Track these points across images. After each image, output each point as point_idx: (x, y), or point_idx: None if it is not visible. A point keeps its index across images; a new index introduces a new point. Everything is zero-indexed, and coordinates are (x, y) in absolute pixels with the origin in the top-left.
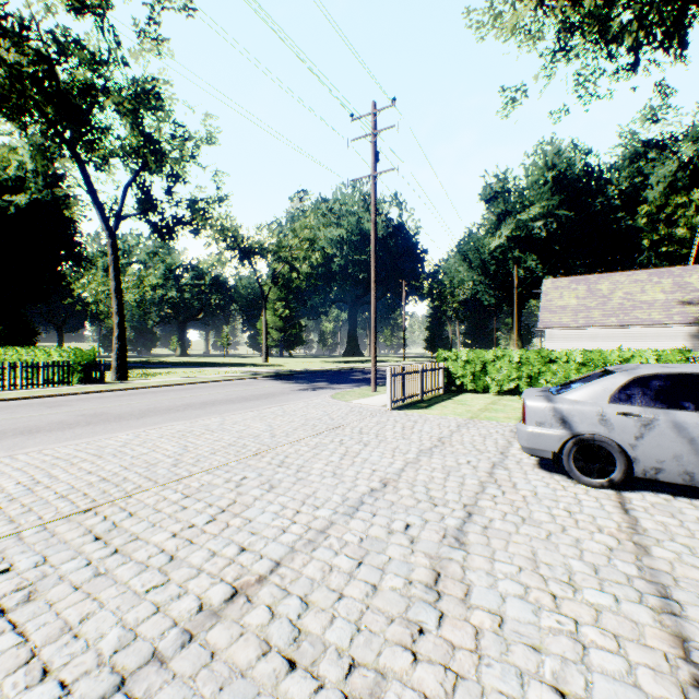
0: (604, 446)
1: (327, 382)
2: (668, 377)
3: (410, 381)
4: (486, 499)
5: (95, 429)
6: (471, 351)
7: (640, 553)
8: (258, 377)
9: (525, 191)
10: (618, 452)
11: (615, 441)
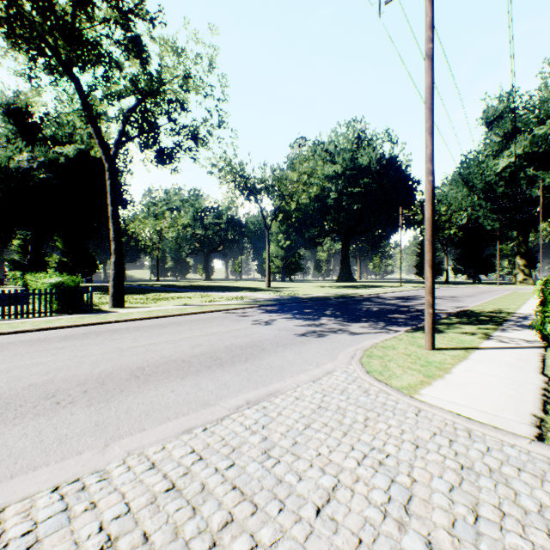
0: None
1: (335, 318)
2: None
3: None
4: None
5: None
6: None
7: None
8: (253, 306)
9: (542, 104)
10: None
11: None
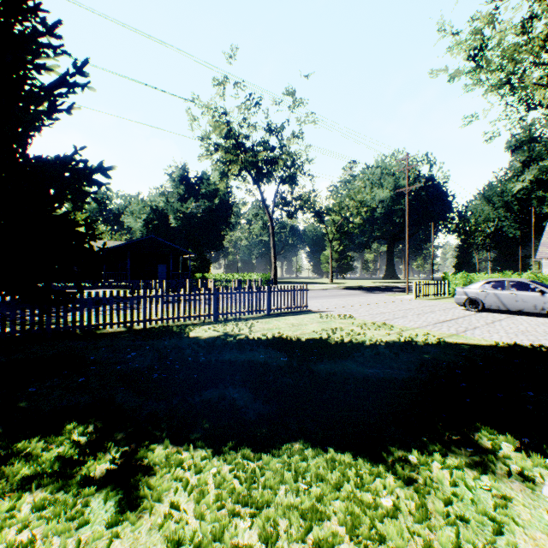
0: (476, 300)
1: (379, 291)
2: (495, 281)
3: (425, 288)
4: (437, 311)
5: (309, 299)
6: (465, 274)
7: (467, 315)
8: (339, 288)
9: None
10: (479, 301)
11: (479, 299)
